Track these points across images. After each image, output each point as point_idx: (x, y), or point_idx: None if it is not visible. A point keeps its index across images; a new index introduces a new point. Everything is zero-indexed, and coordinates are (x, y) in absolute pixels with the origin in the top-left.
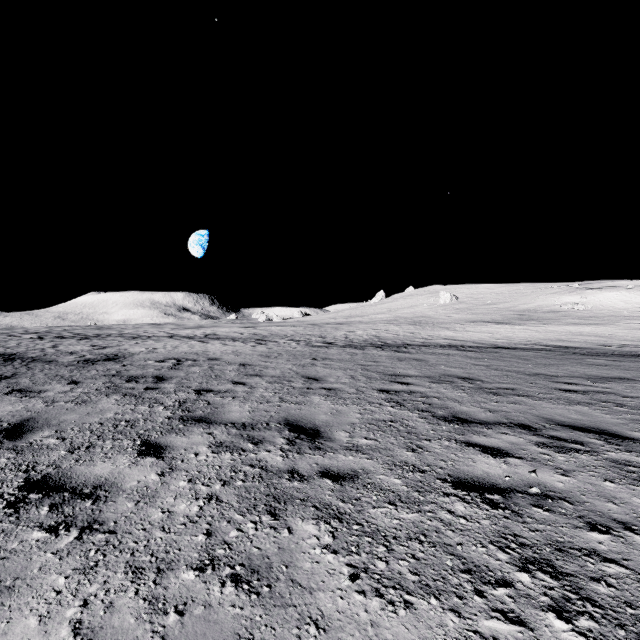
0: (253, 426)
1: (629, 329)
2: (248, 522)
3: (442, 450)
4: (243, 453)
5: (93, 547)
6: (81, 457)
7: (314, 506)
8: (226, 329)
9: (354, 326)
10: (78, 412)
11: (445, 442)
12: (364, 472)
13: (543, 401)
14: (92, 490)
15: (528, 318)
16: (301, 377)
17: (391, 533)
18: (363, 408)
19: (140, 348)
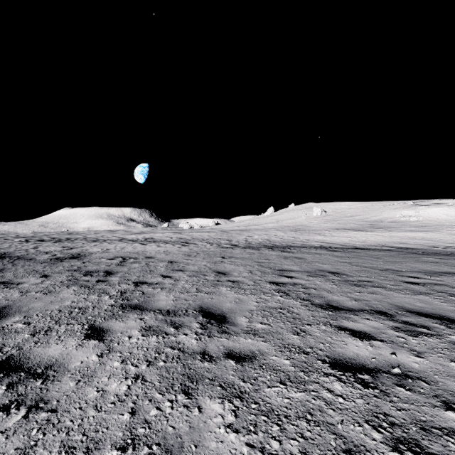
0: (175, 312)
1: (450, 235)
2: (166, 401)
3: (320, 334)
4: (166, 336)
5: (36, 426)
6: (40, 340)
7: (220, 385)
8: (160, 234)
9: (252, 232)
10: (44, 300)
11: (322, 326)
12: (260, 353)
13: (394, 291)
14: (44, 370)
15: (377, 226)
16: (213, 272)
17: (283, 412)
18: (259, 297)
19: (97, 249)
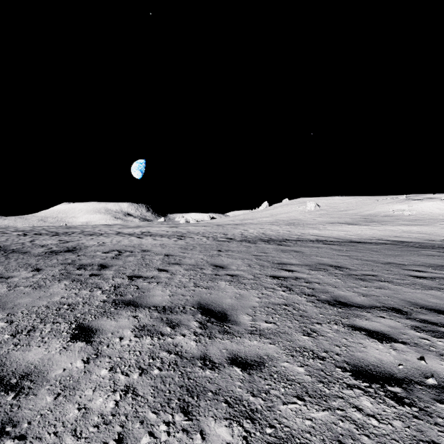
0: (172, 309)
1: None
2: (161, 423)
3: (333, 334)
4: (161, 337)
5: None
6: (20, 341)
7: (226, 401)
8: (157, 228)
9: (247, 226)
10: (32, 296)
11: (334, 326)
12: (269, 359)
13: (402, 286)
14: (18, 380)
15: (371, 220)
16: (210, 265)
17: (306, 439)
18: (260, 292)
19: (93, 242)
